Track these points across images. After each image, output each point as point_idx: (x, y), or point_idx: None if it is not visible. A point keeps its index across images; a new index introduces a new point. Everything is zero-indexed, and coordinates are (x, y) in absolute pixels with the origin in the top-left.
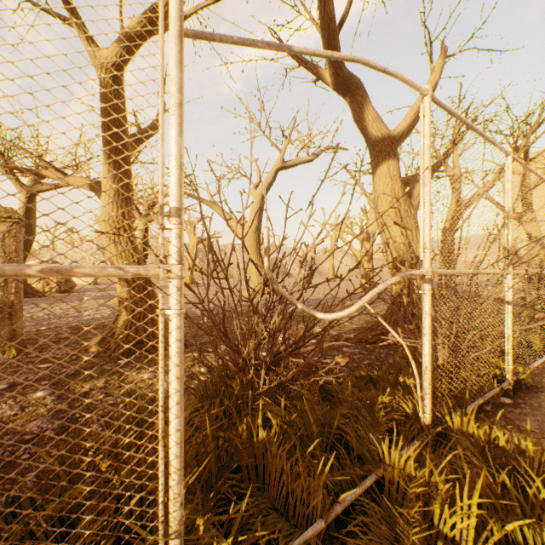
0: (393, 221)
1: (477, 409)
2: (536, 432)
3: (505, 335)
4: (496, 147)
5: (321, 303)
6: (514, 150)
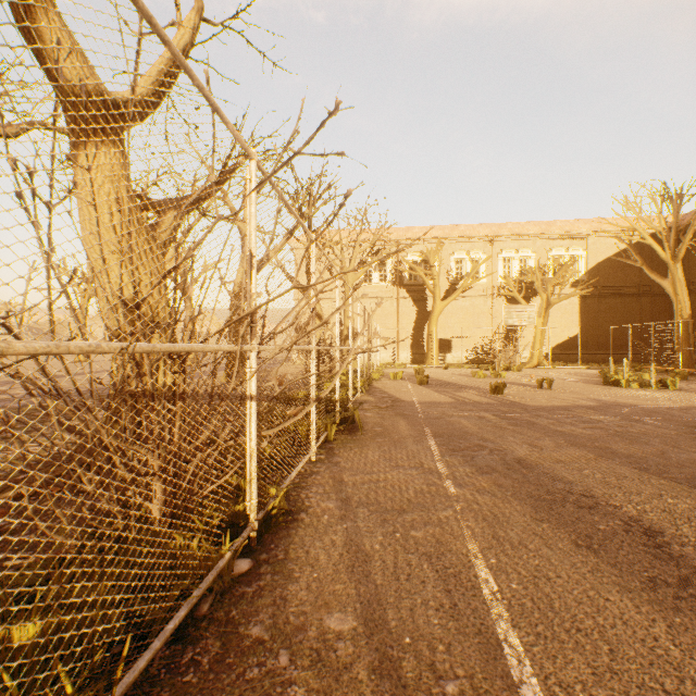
0: (115, 257)
1: (184, 622)
2: (266, 640)
3: (248, 450)
4: (229, 128)
5: (15, 407)
6: (300, 217)
